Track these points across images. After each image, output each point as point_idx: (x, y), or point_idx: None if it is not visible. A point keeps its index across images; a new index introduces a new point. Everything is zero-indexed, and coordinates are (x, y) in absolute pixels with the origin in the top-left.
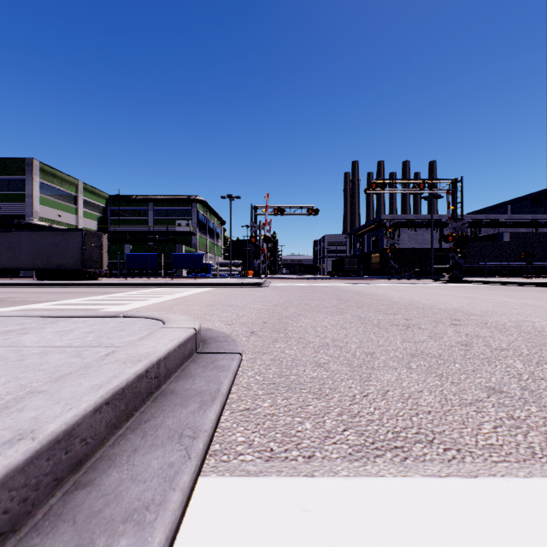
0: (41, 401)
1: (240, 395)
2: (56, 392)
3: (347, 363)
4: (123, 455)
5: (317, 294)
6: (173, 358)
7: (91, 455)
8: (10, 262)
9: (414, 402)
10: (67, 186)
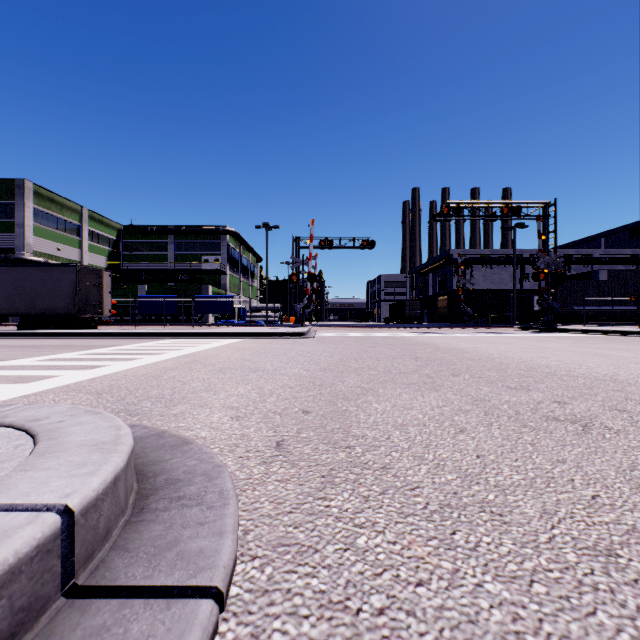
0: None
1: None
2: None
3: None
4: None
5: (381, 349)
6: None
7: None
8: None
9: None
10: (69, 214)
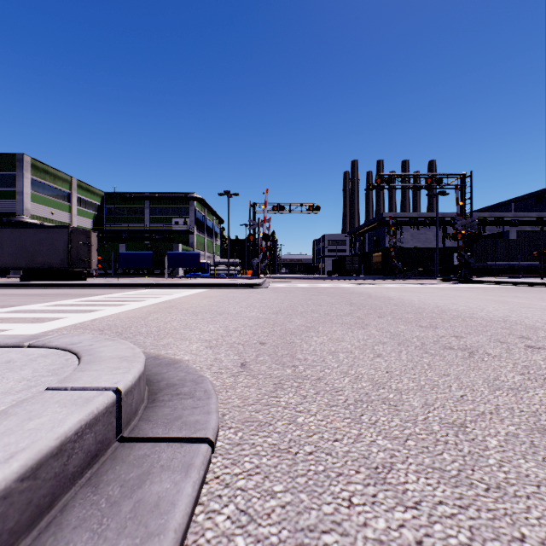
0: None
1: None
2: None
3: (433, 466)
4: None
5: (323, 297)
6: None
7: None
8: None
9: None
10: (61, 183)
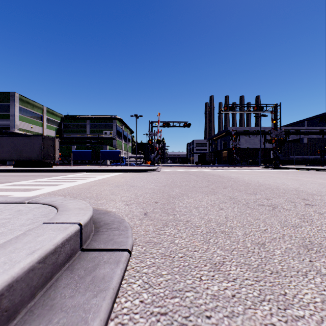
0: None
1: None
2: None
3: (245, 263)
4: None
5: (192, 177)
6: (26, 283)
7: None
8: None
9: None
10: (36, 109)
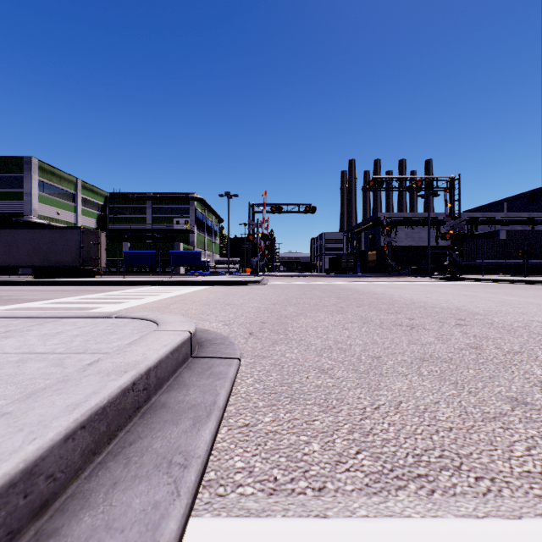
0: (1, 427)
1: (238, 407)
2: (22, 415)
3: (353, 369)
4: (100, 492)
5: (316, 292)
6: (166, 366)
7: (61, 492)
8: (8, 260)
9: (432, 416)
10: (66, 184)
